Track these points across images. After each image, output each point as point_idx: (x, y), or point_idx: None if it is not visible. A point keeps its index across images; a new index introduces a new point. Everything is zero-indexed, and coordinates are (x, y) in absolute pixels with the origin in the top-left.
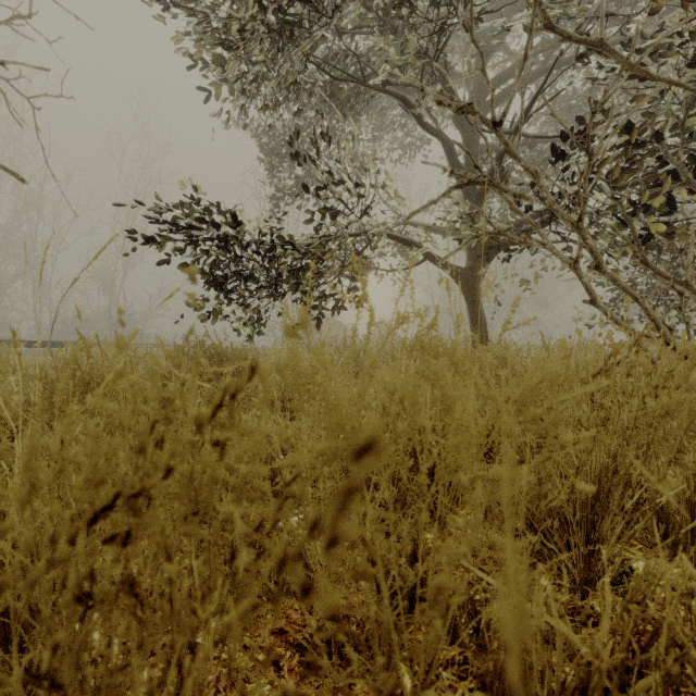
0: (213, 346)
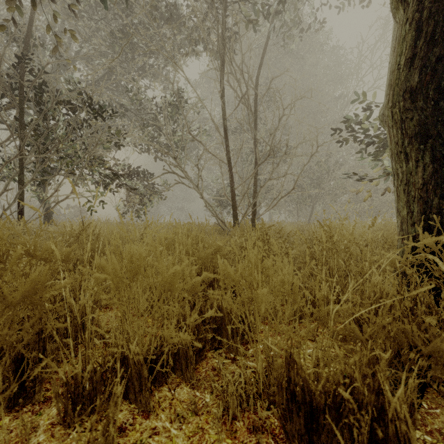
0: None
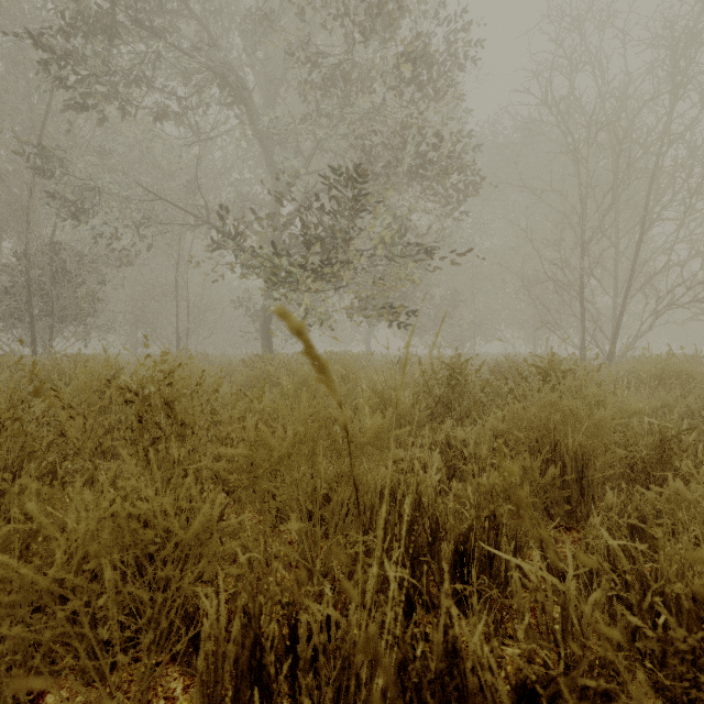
0: None
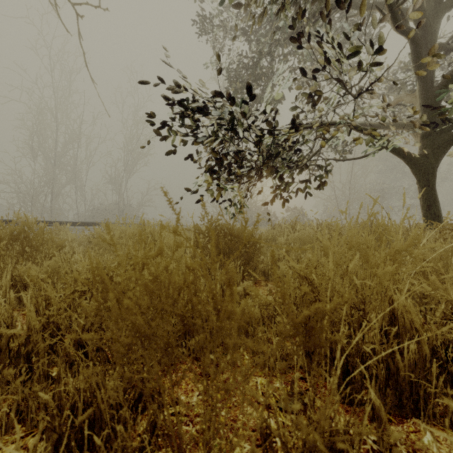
0: (226, 225)
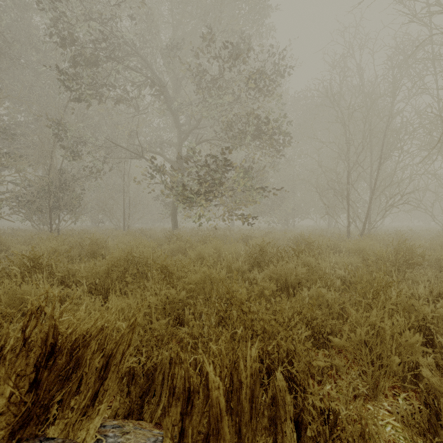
0: None
